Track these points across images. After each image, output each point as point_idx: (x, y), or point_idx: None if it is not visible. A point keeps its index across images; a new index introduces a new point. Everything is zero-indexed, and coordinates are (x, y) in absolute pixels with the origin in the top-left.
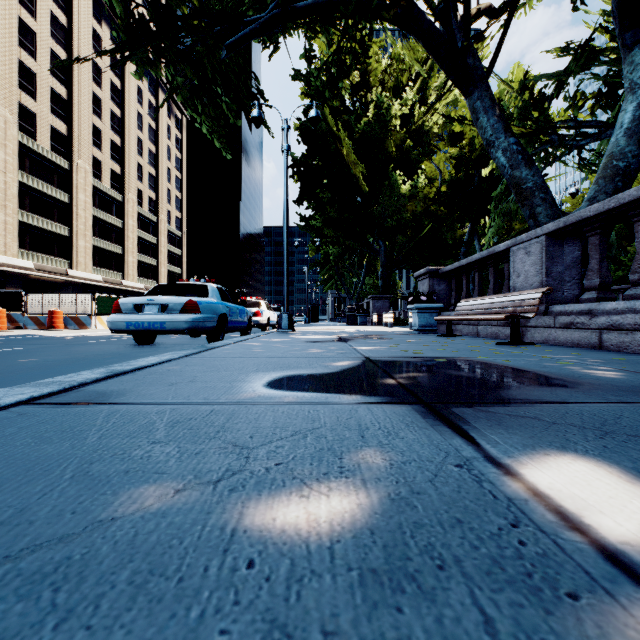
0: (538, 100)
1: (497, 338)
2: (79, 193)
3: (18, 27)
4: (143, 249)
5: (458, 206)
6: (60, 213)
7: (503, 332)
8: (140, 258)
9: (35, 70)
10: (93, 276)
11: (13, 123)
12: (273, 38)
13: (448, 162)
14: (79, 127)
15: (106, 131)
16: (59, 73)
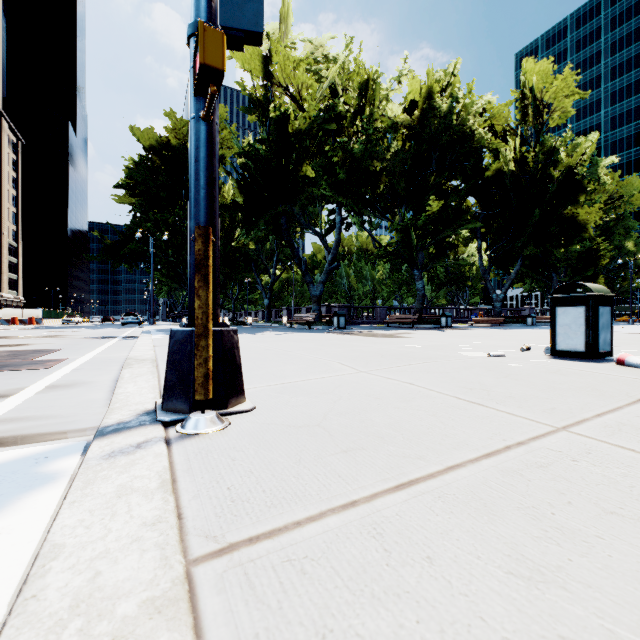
0: None
1: None
2: None
3: None
4: None
5: None
6: None
7: None
8: None
9: None
10: None
11: None
12: None
13: None
14: None
15: None
16: None
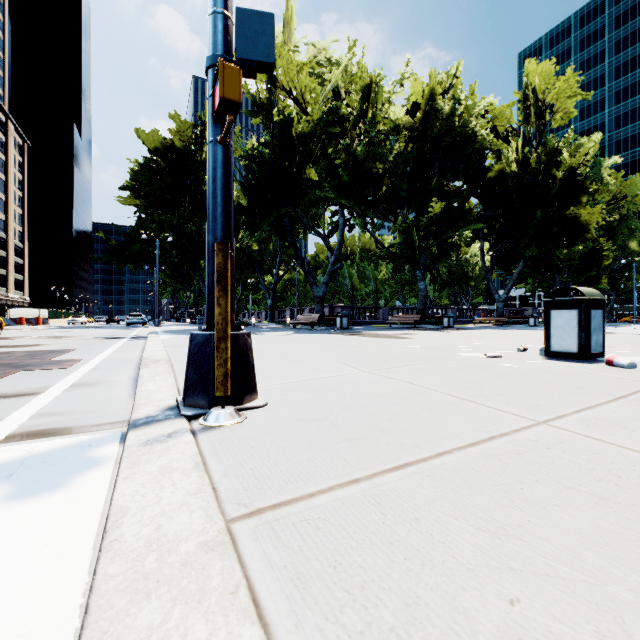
0: None
1: None
2: None
3: None
4: None
5: None
6: None
7: None
8: None
9: None
10: None
11: None
12: None
13: None
14: None
15: None
16: None
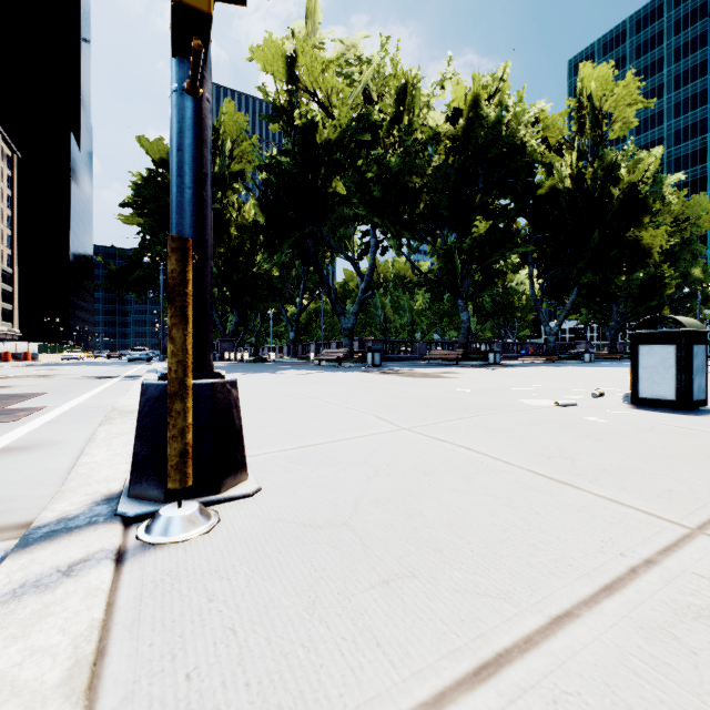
0: None
1: None
2: None
3: None
4: None
5: None
6: None
7: None
8: None
9: None
10: None
11: None
12: None
13: None
14: None
15: None
16: None
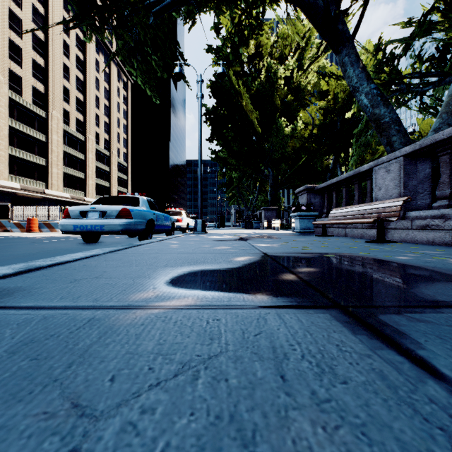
0: (389, 59)
1: (362, 238)
2: (53, 134)
3: (8, 15)
4: (99, 175)
5: (325, 143)
6: (39, 149)
7: (367, 233)
8: (97, 181)
9: (21, 46)
10: (63, 194)
11: (5, 84)
12: (191, 15)
13: (318, 112)
14: (53, 87)
15: (73, 90)
16: (38, 48)
